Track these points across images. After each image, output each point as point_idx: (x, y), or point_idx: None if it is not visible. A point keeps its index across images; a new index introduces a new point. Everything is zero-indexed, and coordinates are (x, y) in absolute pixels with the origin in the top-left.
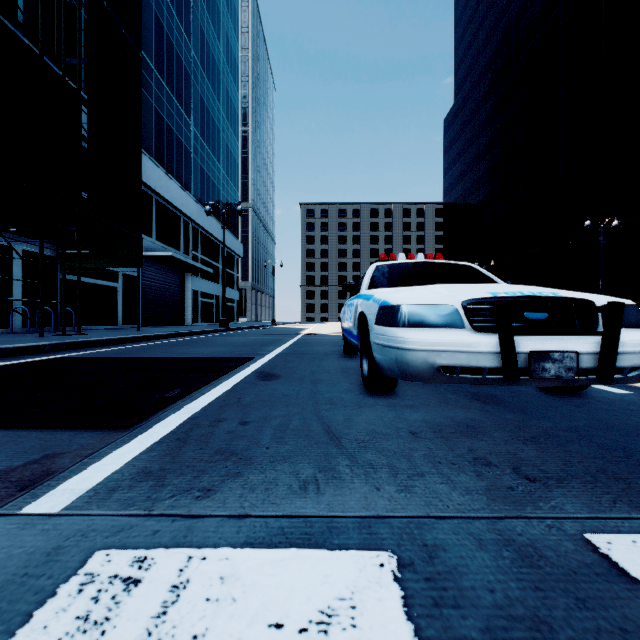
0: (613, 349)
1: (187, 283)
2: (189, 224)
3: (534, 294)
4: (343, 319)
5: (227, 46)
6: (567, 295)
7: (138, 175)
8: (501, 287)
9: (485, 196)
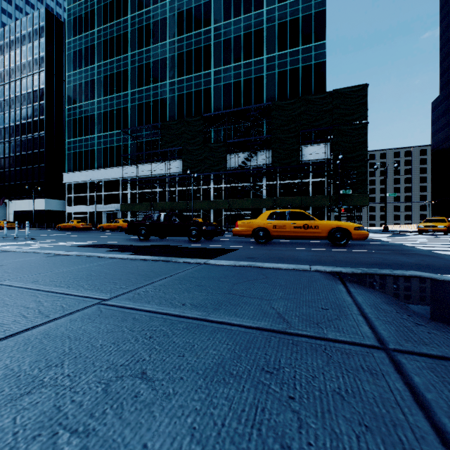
0: None
1: None
2: None
3: None
4: None
5: None
6: None
7: None
8: None
9: None
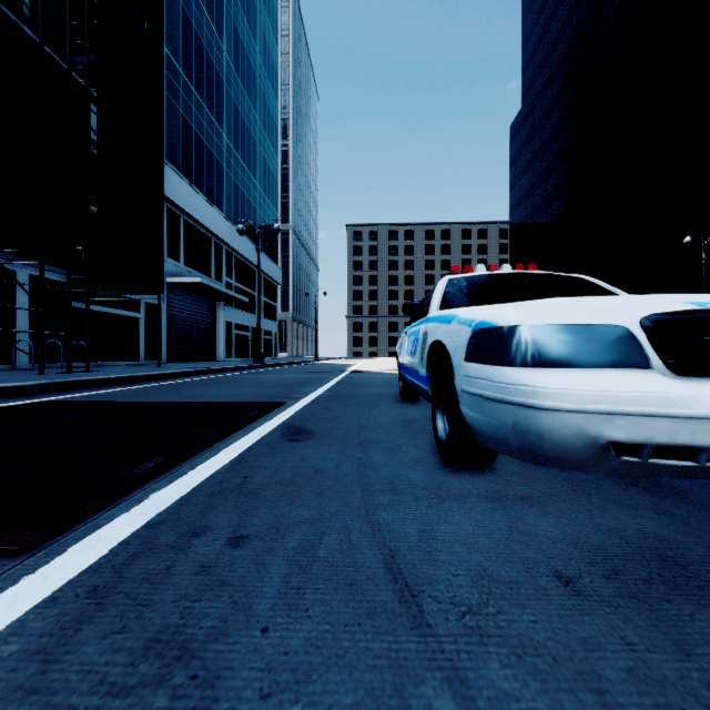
0: None
1: (219, 313)
2: (221, 247)
3: None
4: (401, 353)
5: (264, 48)
6: None
7: (159, 188)
8: (692, 295)
9: (559, 212)
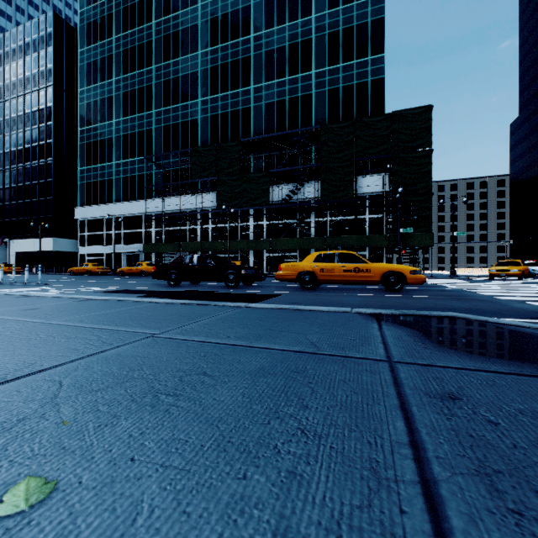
0: None
1: None
2: None
3: None
4: None
5: None
6: None
7: None
8: None
9: None
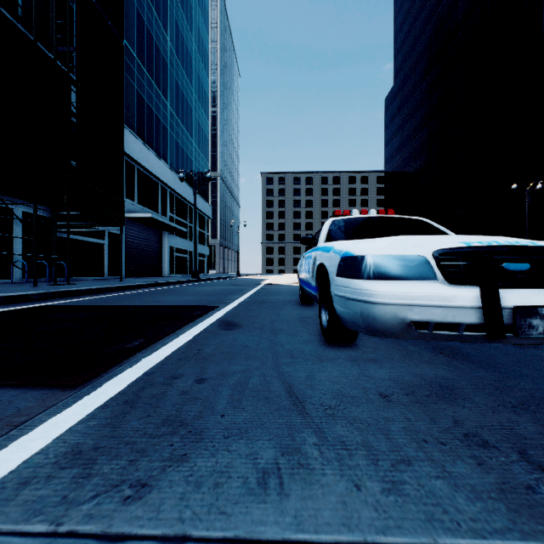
0: None
1: (164, 240)
2: (166, 190)
3: (511, 243)
4: (300, 271)
5: (199, 38)
6: None
7: (121, 146)
8: (470, 237)
9: (421, 164)
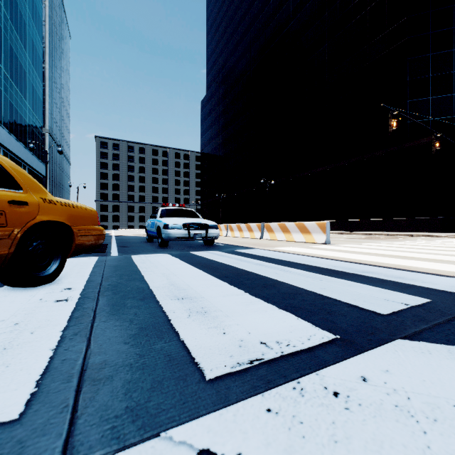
0: (207, 233)
1: None
2: None
3: (196, 222)
4: (148, 227)
5: (32, 5)
6: (203, 222)
7: None
8: (192, 220)
9: (222, 155)
